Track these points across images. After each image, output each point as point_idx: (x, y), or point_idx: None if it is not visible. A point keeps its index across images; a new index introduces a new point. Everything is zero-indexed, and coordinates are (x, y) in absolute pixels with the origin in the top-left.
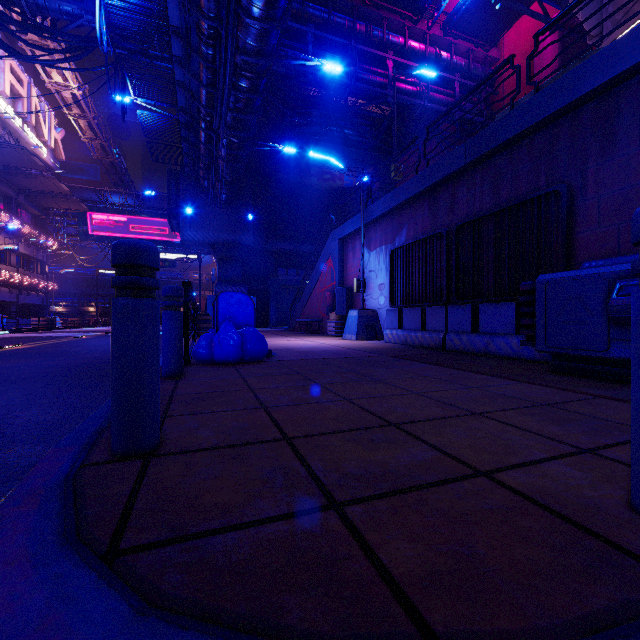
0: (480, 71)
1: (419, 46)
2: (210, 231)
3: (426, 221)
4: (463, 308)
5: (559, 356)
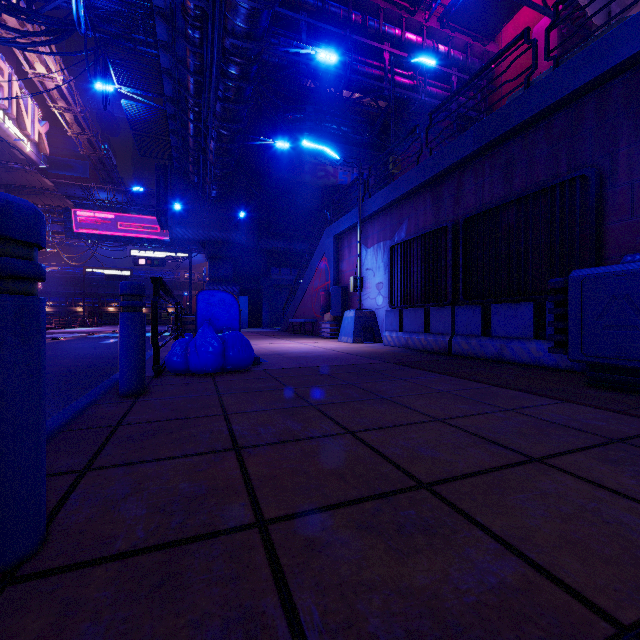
0: (478, 66)
1: (416, 38)
2: (200, 228)
3: (428, 215)
4: (472, 309)
5: (598, 366)
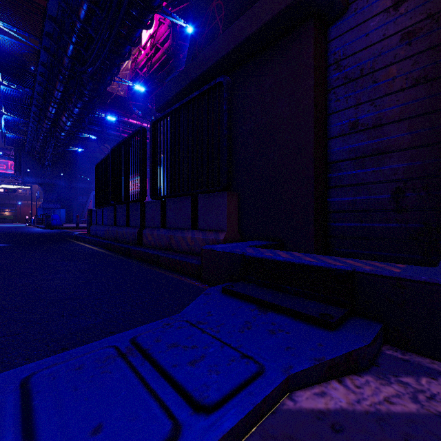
0: None
1: (134, 122)
2: (39, 178)
3: None
4: None
5: None
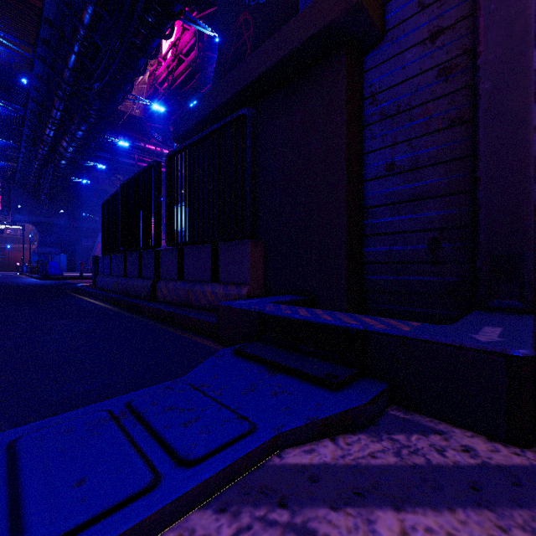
0: None
1: (152, 148)
2: (34, 216)
3: None
4: None
5: None
